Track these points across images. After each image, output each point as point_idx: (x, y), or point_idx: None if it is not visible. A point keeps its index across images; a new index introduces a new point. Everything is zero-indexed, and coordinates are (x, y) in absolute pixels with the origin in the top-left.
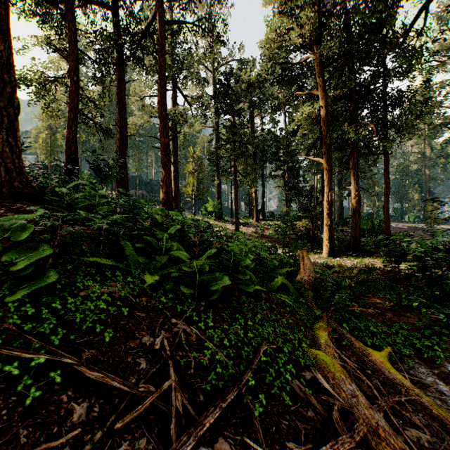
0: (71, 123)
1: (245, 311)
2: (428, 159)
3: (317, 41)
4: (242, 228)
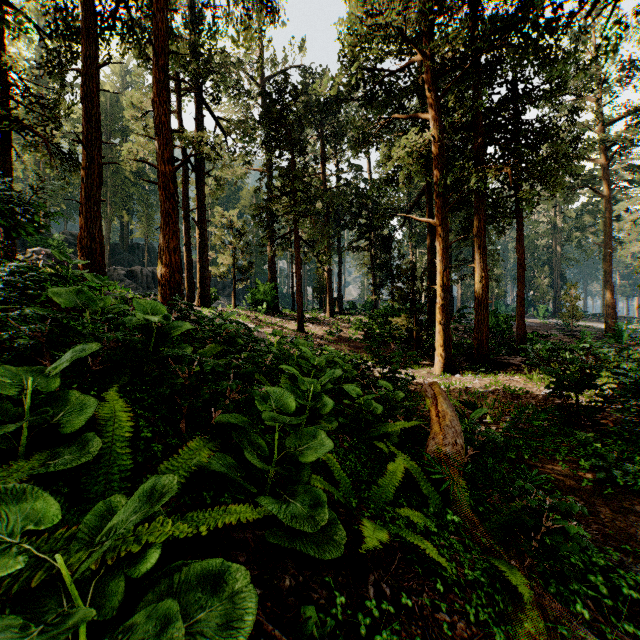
0: None
1: None
2: (560, 232)
3: (426, 34)
4: (309, 327)
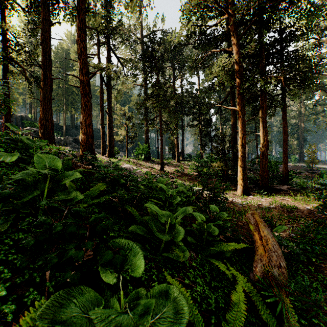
0: None
1: None
2: (303, 116)
3: (232, 2)
4: (166, 168)
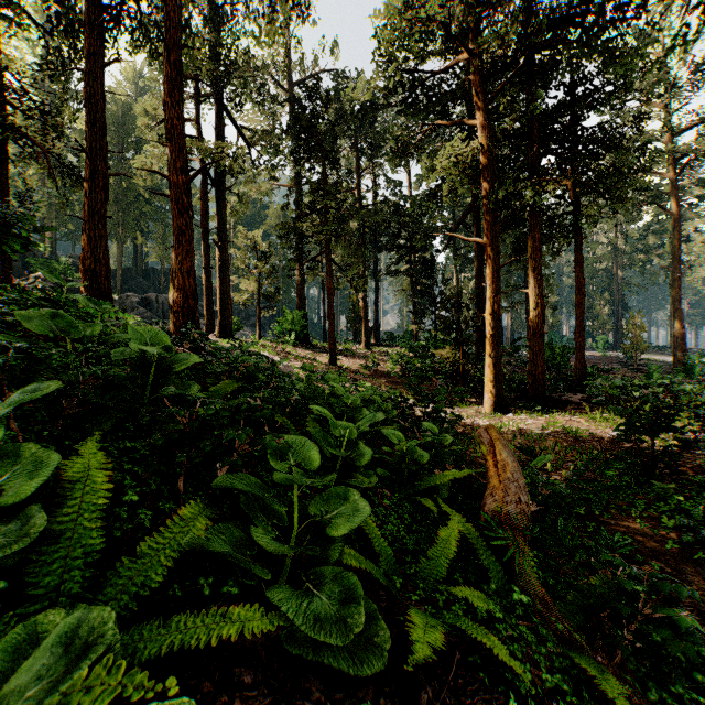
0: None
1: None
2: (622, 255)
3: (474, 29)
4: (343, 360)
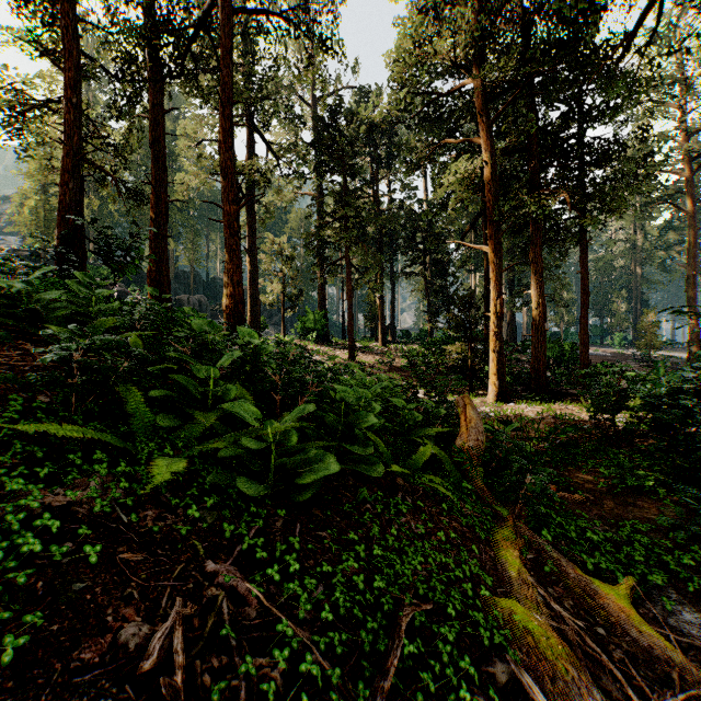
0: (67, 176)
1: (366, 523)
2: (641, 252)
3: (479, 57)
4: (361, 356)
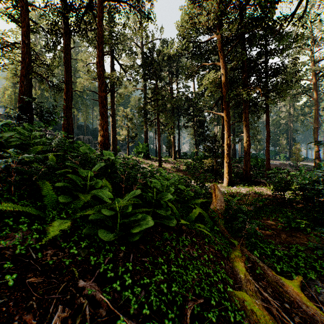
0: (23, 78)
1: (167, 252)
2: (292, 116)
3: (219, 25)
4: (164, 165)
